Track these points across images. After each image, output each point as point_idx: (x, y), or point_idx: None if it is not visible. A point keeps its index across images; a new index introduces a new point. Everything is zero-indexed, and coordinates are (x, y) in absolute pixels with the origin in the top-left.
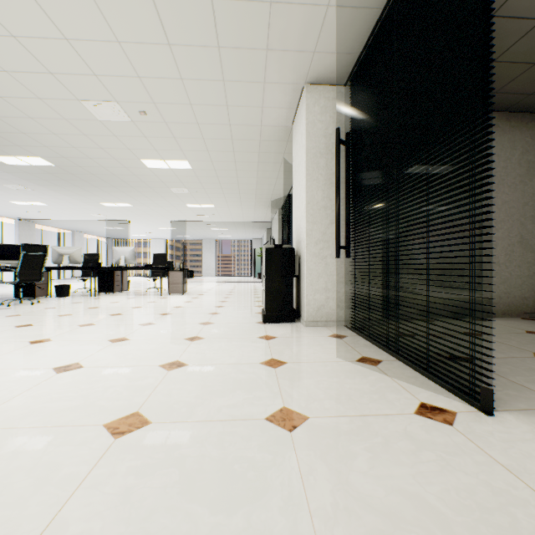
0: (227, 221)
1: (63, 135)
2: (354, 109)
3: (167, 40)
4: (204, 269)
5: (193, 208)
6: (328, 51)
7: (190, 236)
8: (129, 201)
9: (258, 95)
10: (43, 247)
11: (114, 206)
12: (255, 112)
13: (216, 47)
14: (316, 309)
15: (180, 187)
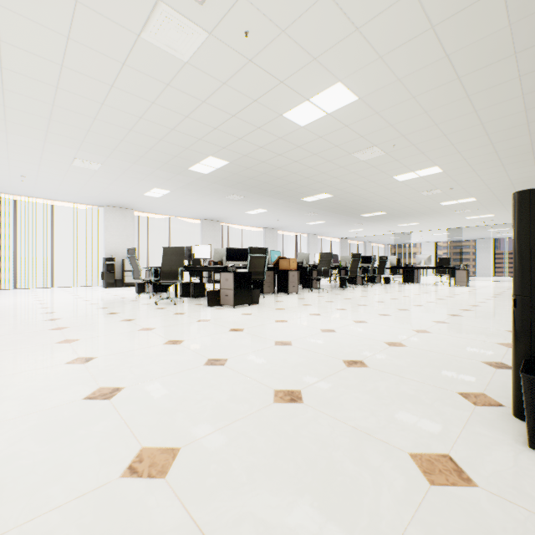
0: (508, 223)
1: (401, 203)
2: None
3: (473, 170)
4: (477, 269)
5: (471, 219)
6: None
7: (461, 238)
8: (418, 221)
9: (531, 168)
10: (385, 257)
11: (405, 225)
12: (530, 173)
13: (500, 165)
14: None
15: (463, 209)
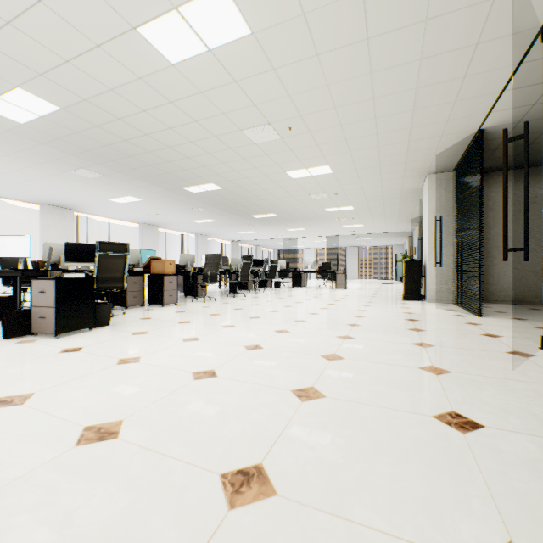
0: (371, 233)
1: (292, 205)
2: (456, 186)
3: (357, 176)
4: (347, 273)
5: (346, 227)
6: (438, 166)
7: (336, 245)
8: (304, 227)
9: (400, 181)
10: (276, 260)
11: (293, 230)
12: (398, 186)
13: (379, 174)
14: (434, 294)
15: (342, 218)
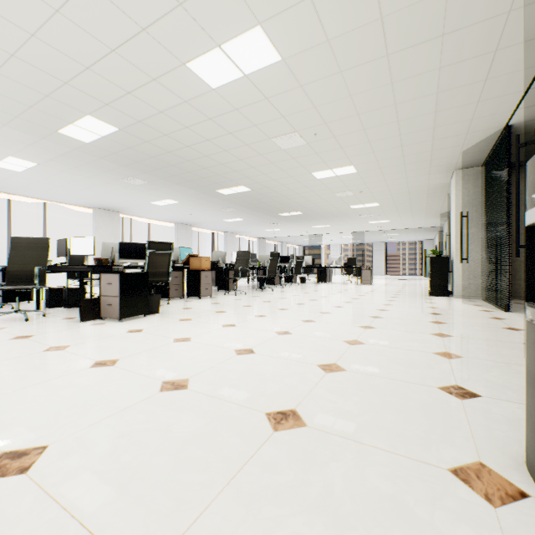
0: (398, 229)
1: (317, 203)
2: (485, 181)
3: (382, 174)
4: (374, 269)
5: (372, 223)
6: (465, 161)
7: (362, 241)
8: (329, 224)
9: (426, 177)
10: (302, 257)
11: (319, 227)
12: (424, 182)
13: (404, 171)
14: (461, 289)
15: (367, 214)
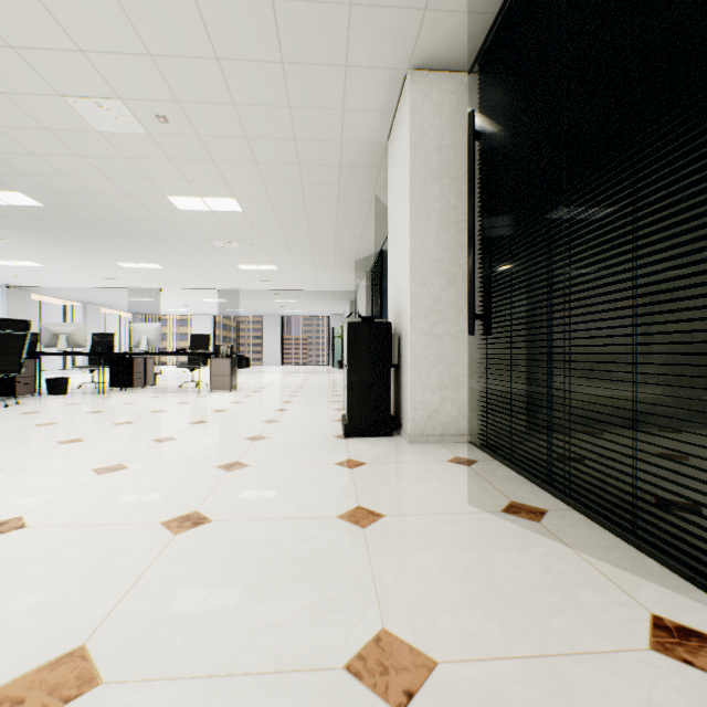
0: (296, 290)
1: (48, 157)
2: (485, 105)
3: None
4: (265, 356)
5: (248, 271)
6: (448, 8)
7: (246, 311)
8: (157, 260)
9: (337, 89)
10: (23, 322)
11: (138, 267)
12: (332, 118)
13: None
14: (426, 417)
15: (228, 240)
